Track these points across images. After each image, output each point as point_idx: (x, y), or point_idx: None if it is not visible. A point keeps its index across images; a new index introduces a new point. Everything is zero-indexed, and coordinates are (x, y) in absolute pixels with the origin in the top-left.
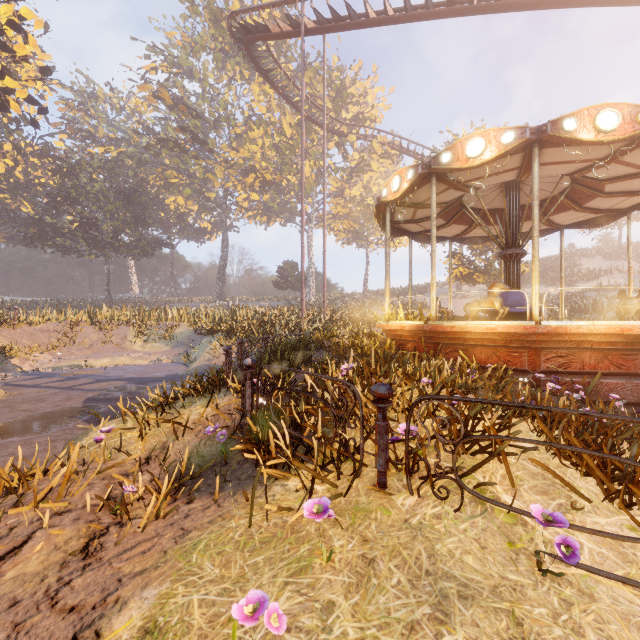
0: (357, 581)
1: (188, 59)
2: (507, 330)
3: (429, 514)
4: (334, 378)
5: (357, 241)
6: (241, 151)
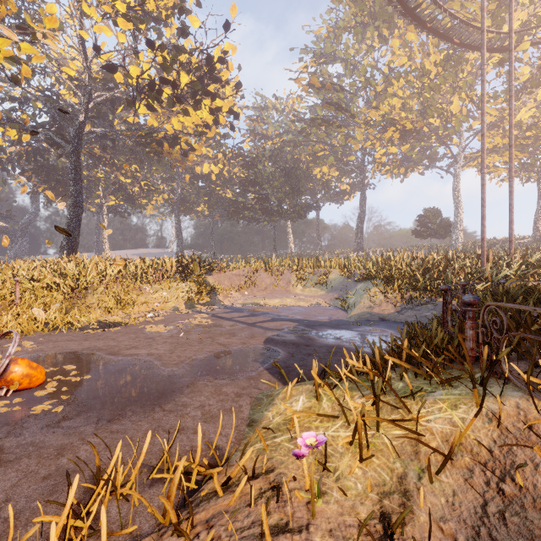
0: None
1: (332, 45)
2: None
3: None
4: None
5: (521, 175)
6: (380, 108)
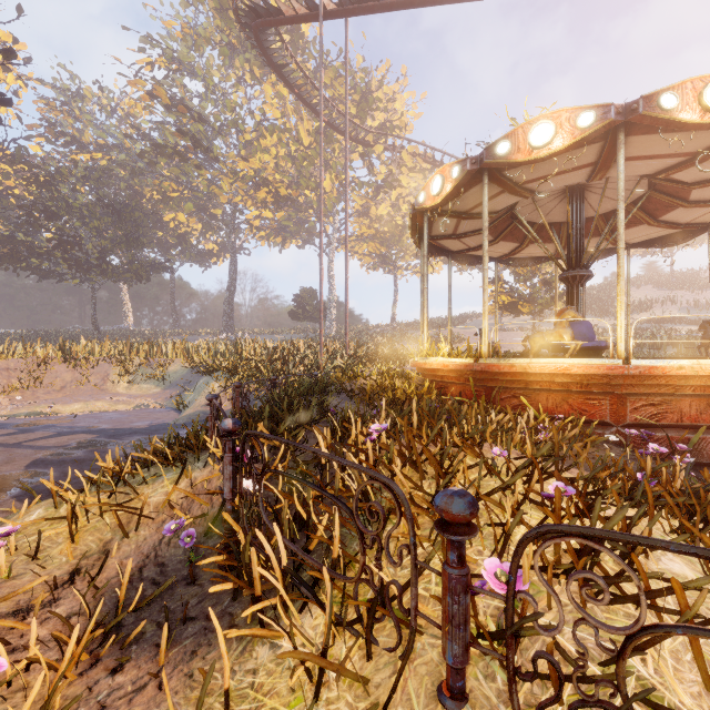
0: None
1: (189, 53)
2: (585, 371)
3: None
4: (361, 467)
5: (384, 266)
6: (251, 161)
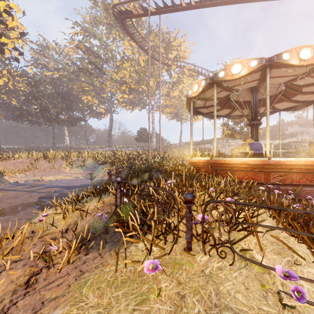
0: (174, 310)
1: (93, 28)
2: (253, 162)
3: (215, 267)
4: (163, 189)
5: (176, 118)
6: (119, 73)
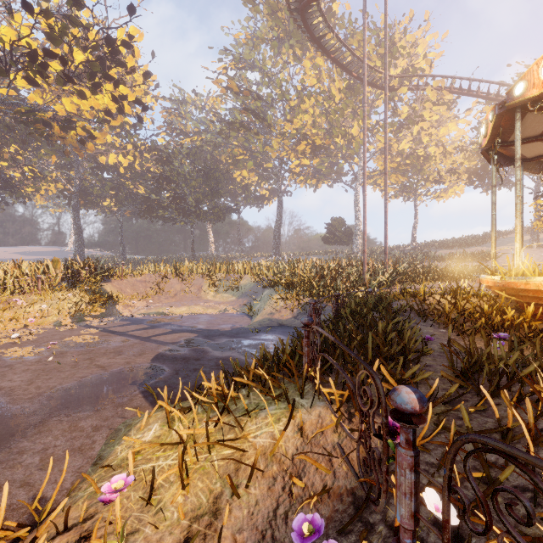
0: None
1: (250, 53)
2: None
3: None
4: None
5: (404, 195)
6: (294, 122)
